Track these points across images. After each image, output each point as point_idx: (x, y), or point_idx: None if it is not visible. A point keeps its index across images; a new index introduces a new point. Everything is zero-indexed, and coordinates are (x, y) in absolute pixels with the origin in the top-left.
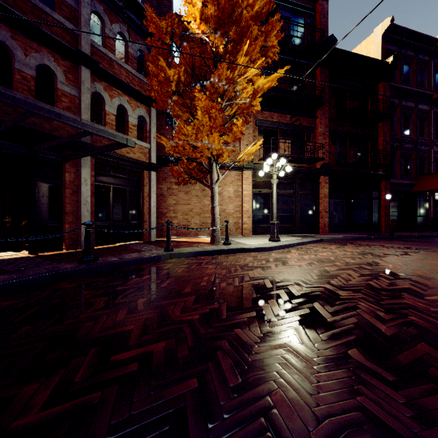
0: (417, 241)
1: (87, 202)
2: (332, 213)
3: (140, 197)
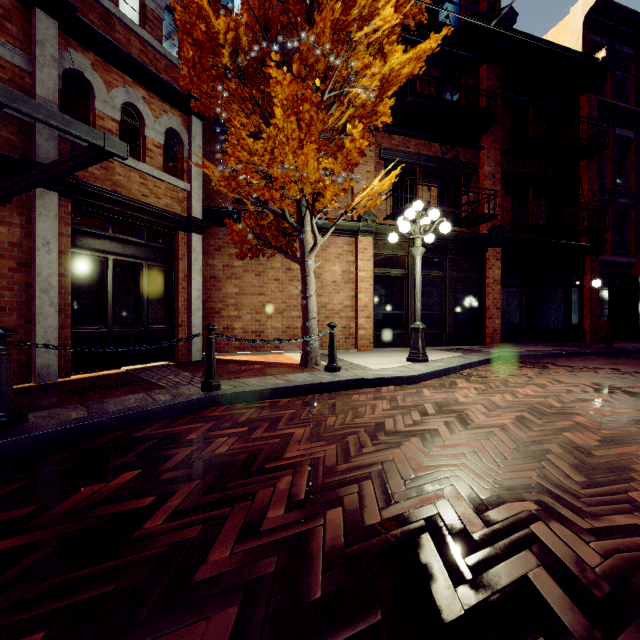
0: None
1: (50, 288)
2: (504, 311)
3: (171, 280)
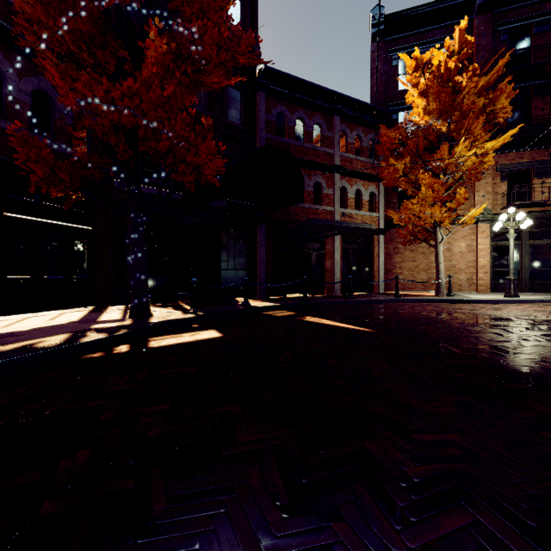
0: None
1: (338, 264)
2: None
3: (371, 257)
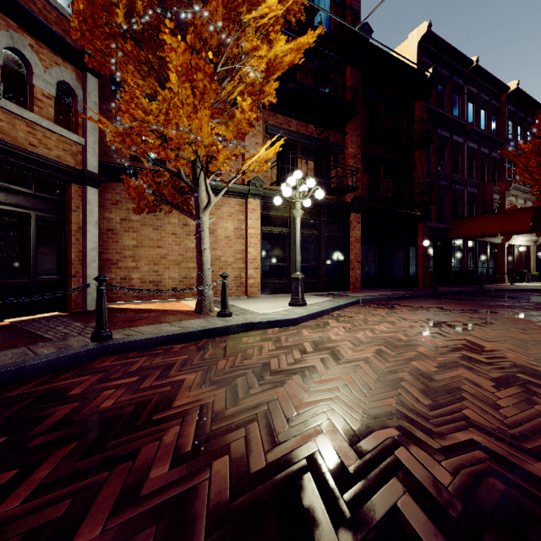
0: (470, 300)
1: None
2: (363, 264)
3: (64, 231)
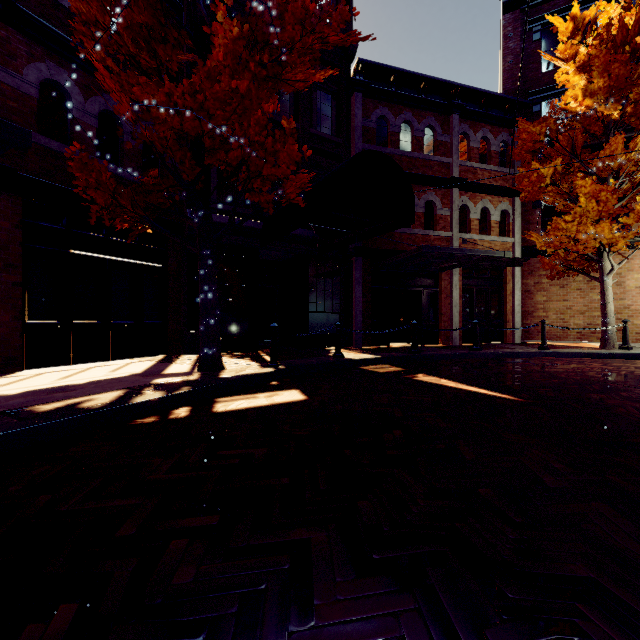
0: None
1: (456, 305)
2: None
3: (502, 296)
